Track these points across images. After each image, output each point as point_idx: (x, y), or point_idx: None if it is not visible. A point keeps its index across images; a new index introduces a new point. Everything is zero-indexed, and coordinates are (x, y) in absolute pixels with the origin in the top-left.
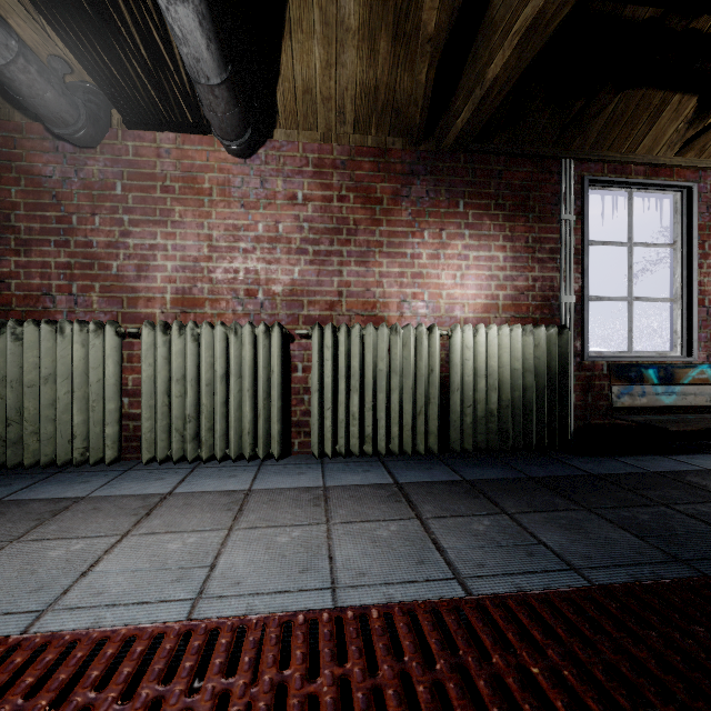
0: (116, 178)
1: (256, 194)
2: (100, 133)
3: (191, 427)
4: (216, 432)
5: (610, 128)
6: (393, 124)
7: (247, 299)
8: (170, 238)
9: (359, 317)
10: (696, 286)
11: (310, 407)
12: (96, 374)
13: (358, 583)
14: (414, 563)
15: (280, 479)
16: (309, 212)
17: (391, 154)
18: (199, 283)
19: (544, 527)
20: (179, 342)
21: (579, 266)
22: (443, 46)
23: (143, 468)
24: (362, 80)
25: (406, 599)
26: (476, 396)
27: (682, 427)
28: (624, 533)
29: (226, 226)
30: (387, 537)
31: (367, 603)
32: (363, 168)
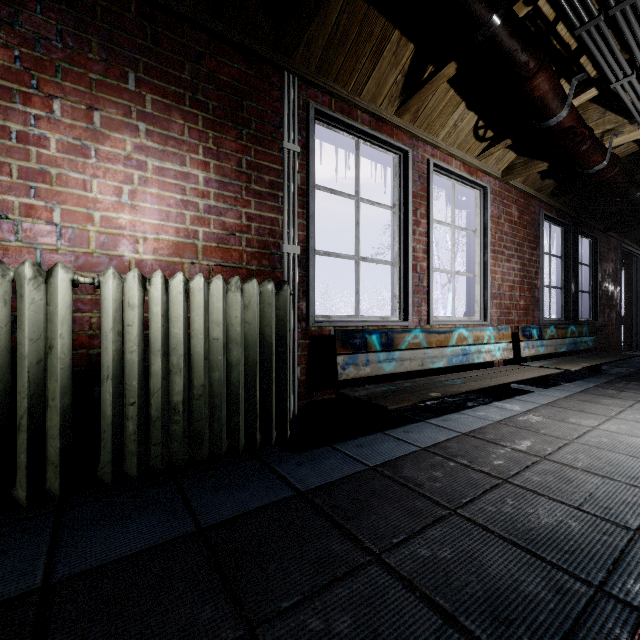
0: None
1: None
2: None
3: None
4: None
5: (335, 49)
6: None
7: None
8: None
9: None
10: (411, 250)
11: None
12: None
13: None
14: None
15: None
16: None
17: None
18: None
19: None
20: None
21: (305, 210)
22: None
23: None
24: None
25: None
26: (149, 383)
27: (400, 403)
28: None
29: None
30: None
31: None
32: None
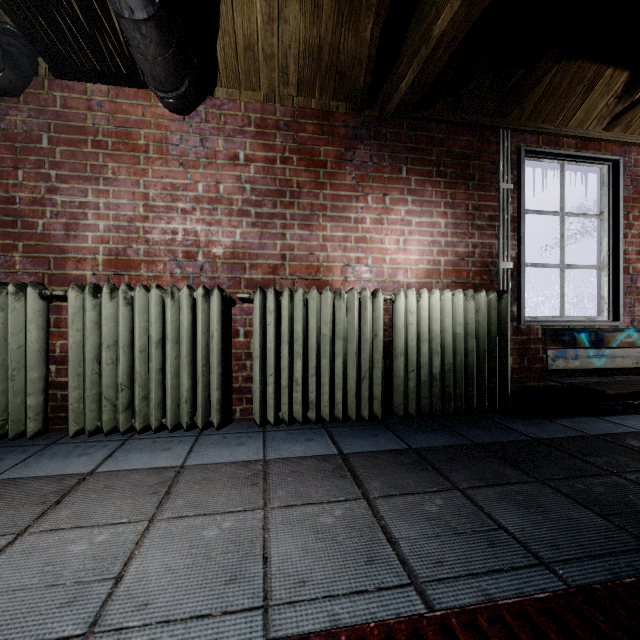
0: (41, 130)
1: (195, 153)
2: (22, 80)
3: (124, 396)
4: (151, 401)
5: (546, 100)
6: (337, 88)
7: (186, 261)
8: (102, 196)
9: (302, 281)
10: (621, 254)
11: (252, 372)
12: (16, 341)
13: (296, 598)
14: (363, 563)
15: (217, 451)
16: (251, 173)
17: (335, 118)
18: (134, 244)
19: (501, 505)
20: (110, 306)
21: (516, 233)
22: (388, 5)
23: (70, 441)
24: (306, 38)
25: (354, 621)
26: (418, 360)
27: (618, 390)
28: (586, 511)
29: (163, 184)
30: (331, 525)
31: (306, 631)
32: (307, 130)
